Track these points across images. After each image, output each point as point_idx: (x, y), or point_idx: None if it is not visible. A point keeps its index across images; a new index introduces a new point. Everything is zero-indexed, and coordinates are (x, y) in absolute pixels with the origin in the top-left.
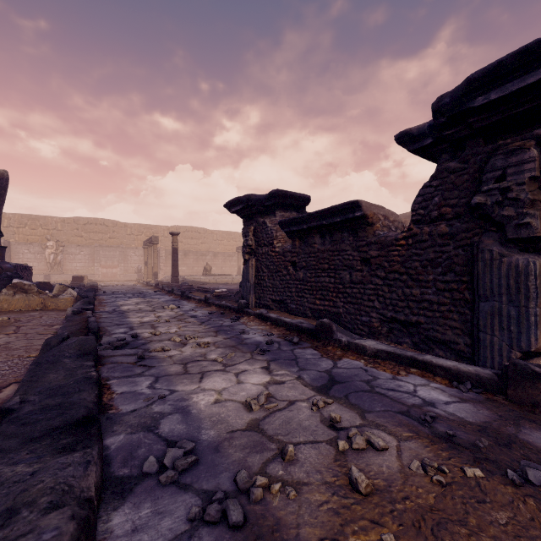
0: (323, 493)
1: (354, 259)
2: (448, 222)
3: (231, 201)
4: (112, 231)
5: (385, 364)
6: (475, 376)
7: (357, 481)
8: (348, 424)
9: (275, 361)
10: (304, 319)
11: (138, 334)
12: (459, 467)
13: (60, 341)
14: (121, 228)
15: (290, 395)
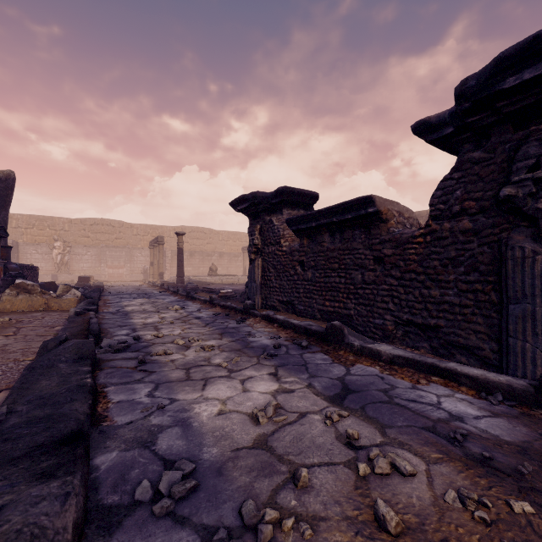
0: (344, 532)
1: (366, 258)
2: (471, 217)
3: (236, 199)
4: (119, 231)
5: (402, 371)
6: (507, 387)
7: (385, 518)
8: (368, 442)
9: (283, 366)
10: (313, 321)
11: (140, 336)
12: (503, 500)
13: (57, 344)
14: (127, 229)
15: (300, 405)
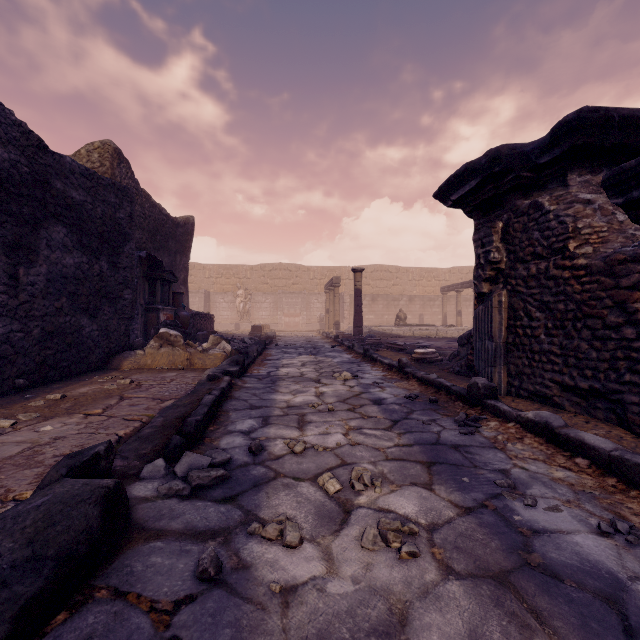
0: None
1: None
2: None
3: (450, 179)
4: (295, 276)
5: None
6: None
7: None
8: None
9: None
10: None
11: (265, 441)
12: None
13: (62, 476)
14: (304, 272)
15: None
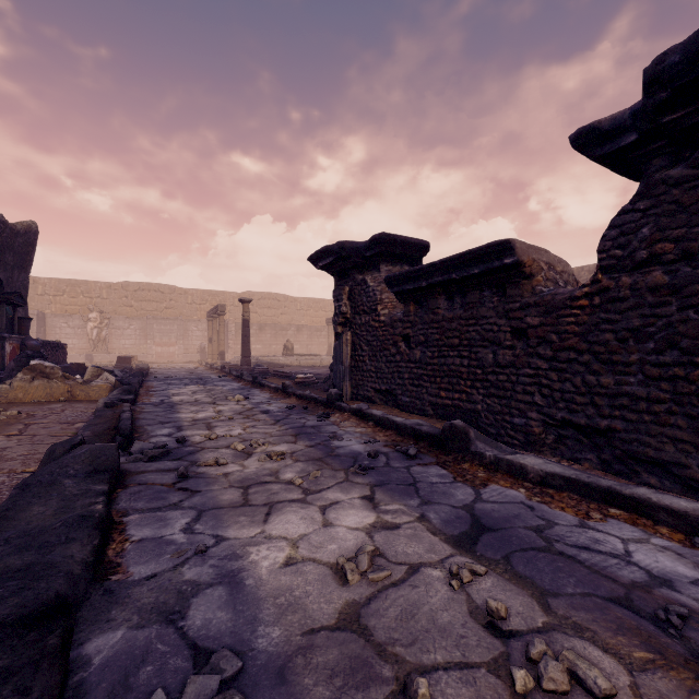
0: None
1: (500, 331)
2: (667, 267)
3: (317, 252)
4: (169, 299)
5: (561, 498)
6: None
7: None
8: (522, 624)
9: (382, 486)
10: (423, 418)
11: (186, 437)
12: None
13: (68, 450)
14: (180, 295)
15: (410, 552)
